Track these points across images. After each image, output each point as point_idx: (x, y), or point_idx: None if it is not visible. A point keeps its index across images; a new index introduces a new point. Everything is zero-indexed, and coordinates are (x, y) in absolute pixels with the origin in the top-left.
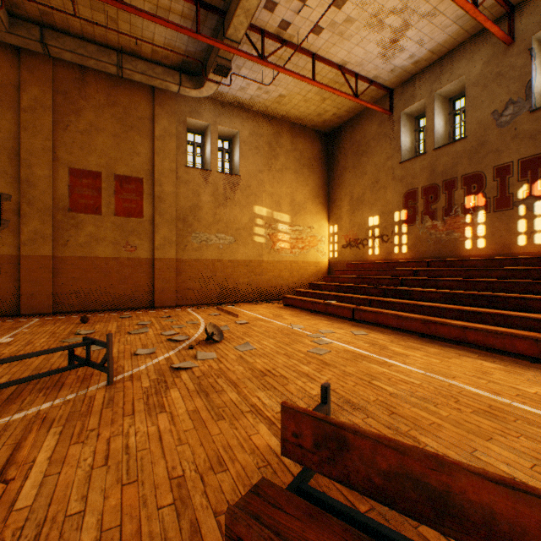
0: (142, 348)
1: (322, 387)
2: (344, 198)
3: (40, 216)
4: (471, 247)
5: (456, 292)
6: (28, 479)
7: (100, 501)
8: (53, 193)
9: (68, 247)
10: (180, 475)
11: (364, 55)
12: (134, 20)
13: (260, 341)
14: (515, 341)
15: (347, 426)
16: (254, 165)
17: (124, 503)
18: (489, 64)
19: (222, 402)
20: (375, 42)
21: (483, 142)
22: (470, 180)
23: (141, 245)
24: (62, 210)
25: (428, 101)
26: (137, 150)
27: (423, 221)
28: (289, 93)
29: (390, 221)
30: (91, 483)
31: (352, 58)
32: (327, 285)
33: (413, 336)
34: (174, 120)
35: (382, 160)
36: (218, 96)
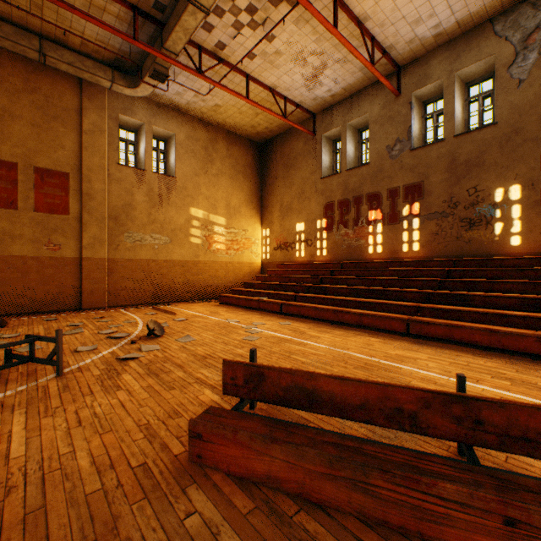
0: (82, 346)
1: (251, 351)
2: (275, 204)
3: None
4: (372, 252)
5: (359, 287)
6: (12, 442)
7: (85, 444)
8: None
9: None
10: (146, 423)
11: (291, 83)
12: (63, 11)
13: (200, 334)
14: (391, 321)
15: (264, 365)
16: (190, 168)
17: (106, 442)
18: (385, 108)
19: (172, 379)
20: (300, 74)
21: (380, 169)
22: (372, 198)
23: (67, 244)
24: None
25: (343, 129)
26: (61, 142)
27: (338, 229)
28: (225, 104)
29: (314, 228)
30: (73, 436)
31: (281, 84)
32: (260, 284)
33: (327, 323)
34: (105, 115)
35: (307, 174)
36: (153, 97)
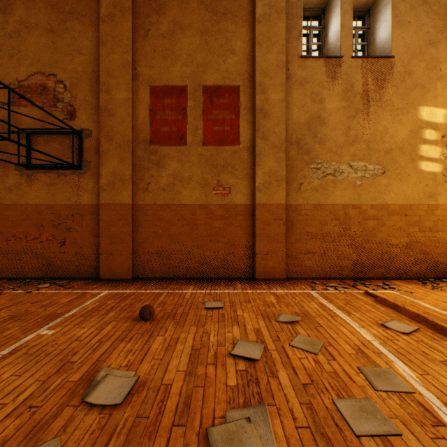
0: None
1: None
2: None
3: (119, 153)
4: None
5: None
6: None
7: None
8: (133, 122)
9: (149, 192)
10: None
11: None
12: None
13: None
14: None
15: None
16: (418, 34)
17: None
18: None
19: None
20: None
21: None
22: None
23: (236, 186)
24: (142, 144)
25: None
26: (230, 45)
27: None
28: None
29: None
30: None
31: None
32: None
33: None
34: None
35: None
36: None
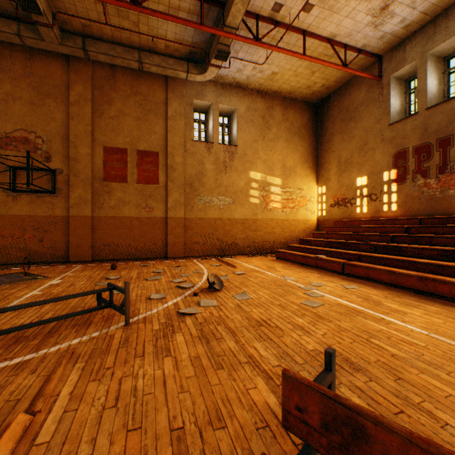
0: (155, 293)
1: (326, 353)
2: (332, 161)
3: (83, 185)
4: None
5: (454, 249)
6: (51, 413)
7: (106, 446)
8: (92, 167)
9: (103, 209)
10: (180, 427)
11: (353, 25)
12: (151, 22)
13: (256, 291)
14: None
15: (366, 413)
16: (249, 136)
17: (127, 452)
18: None
19: (221, 350)
20: (365, 11)
21: None
22: None
23: (157, 207)
24: (99, 180)
25: (420, 62)
26: (154, 129)
27: (414, 180)
28: (281, 70)
29: (379, 181)
30: (101, 424)
31: (341, 30)
32: (316, 240)
33: (408, 292)
34: (183, 102)
35: (370, 123)
36: (219, 79)
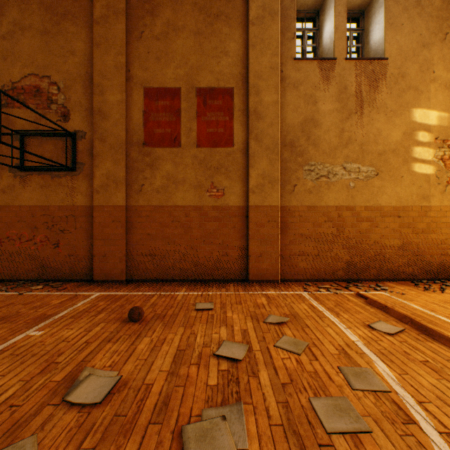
0: None
1: None
2: None
3: (112, 155)
4: None
5: None
6: None
7: None
8: (126, 123)
9: (143, 193)
10: None
11: None
12: None
13: None
14: None
15: None
16: (411, 36)
17: None
18: None
19: None
20: None
21: None
22: None
23: (230, 187)
24: (136, 146)
25: None
26: (224, 47)
27: None
28: None
29: None
30: None
31: None
32: None
33: None
34: None
35: None
36: None
